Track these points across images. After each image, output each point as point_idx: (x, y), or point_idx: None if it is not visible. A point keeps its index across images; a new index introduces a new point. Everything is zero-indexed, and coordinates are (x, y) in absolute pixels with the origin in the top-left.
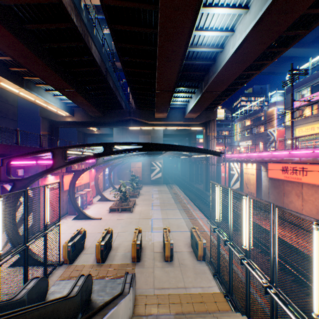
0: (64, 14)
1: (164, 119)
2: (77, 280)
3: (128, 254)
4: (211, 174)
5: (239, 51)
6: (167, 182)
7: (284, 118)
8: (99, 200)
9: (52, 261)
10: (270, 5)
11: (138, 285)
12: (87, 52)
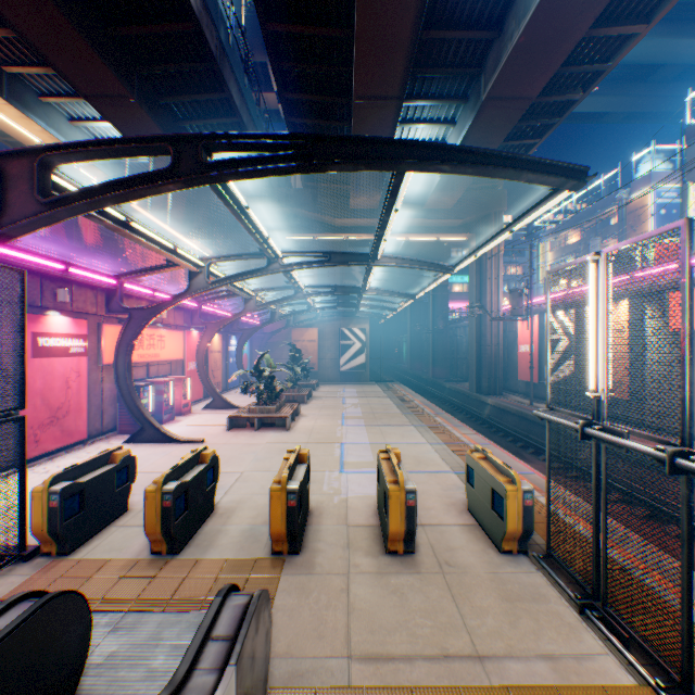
0: None
1: (373, 212)
2: None
3: (262, 530)
4: (490, 351)
5: None
6: (378, 378)
7: (685, 202)
8: (208, 405)
9: None
10: None
11: (284, 641)
12: None
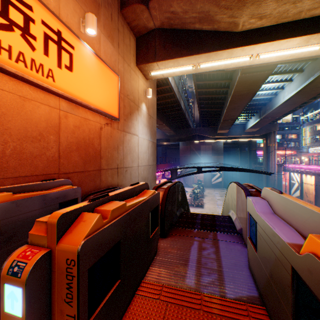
0: (172, 95)
1: (225, 134)
2: None
3: None
4: (271, 182)
5: (288, 101)
6: (226, 186)
7: None
8: None
9: None
10: (303, 87)
11: None
12: (178, 105)
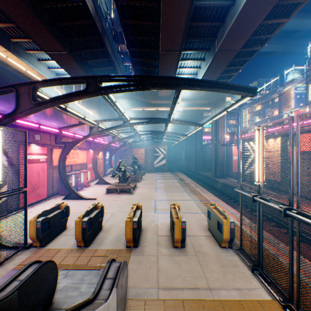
0: None
1: (169, 98)
2: (21, 271)
3: (122, 237)
4: (220, 158)
5: None
6: (171, 170)
7: (307, 93)
8: (97, 183)
9: (10, 242)
10: None
11: (132, 282)
12: None
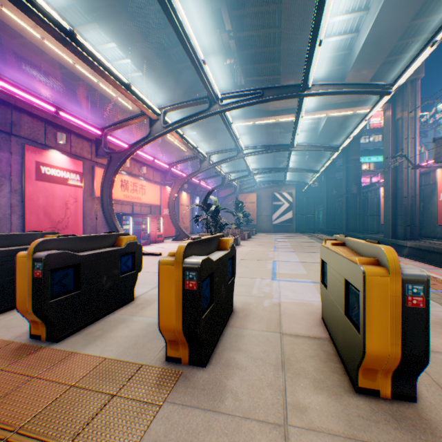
0: None
1: None
2: None
3: None
4: (406, 201)
5: None
6: (301, 231)
7: None
8: (175, 238)
9: None
10: None
11: None
12: None
